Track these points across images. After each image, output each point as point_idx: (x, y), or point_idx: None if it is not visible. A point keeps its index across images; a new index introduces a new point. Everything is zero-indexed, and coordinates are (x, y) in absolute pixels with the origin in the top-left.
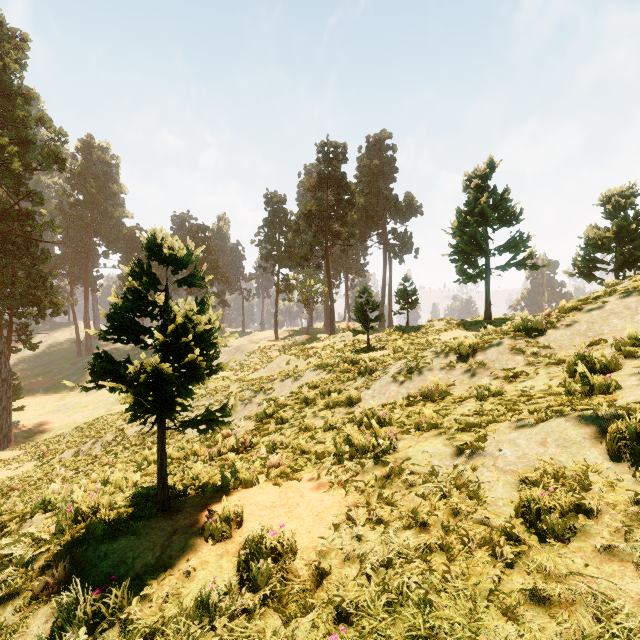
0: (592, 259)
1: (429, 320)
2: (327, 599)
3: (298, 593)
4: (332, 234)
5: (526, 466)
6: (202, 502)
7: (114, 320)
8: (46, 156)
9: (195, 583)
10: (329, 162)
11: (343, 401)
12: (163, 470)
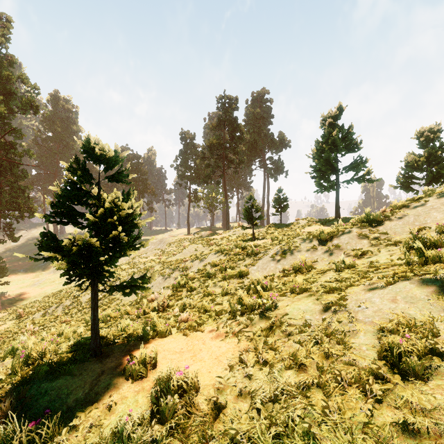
0: (410, 176)
1: (296, 219)
2: (223, 430)
3: (199, 425)
4: (227, 160)
5: (382, 318)
6: (126, 349)
7: (57, 206)
8: (24, 103)
9: (115, 415)
10: (225, 109)
11: (235, 275)
12: (95, 324)
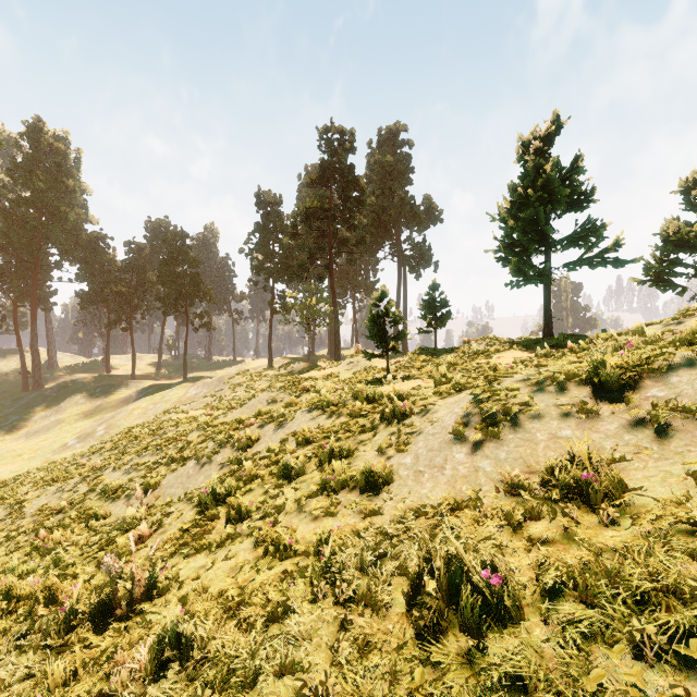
0: (672, 261)
1: (464, 340)
2: None
3: None
4: (337, 240)
5: None
6: None
7: None
8: None
9: None
10: (333, 150)
11: (356, 478)
12: None
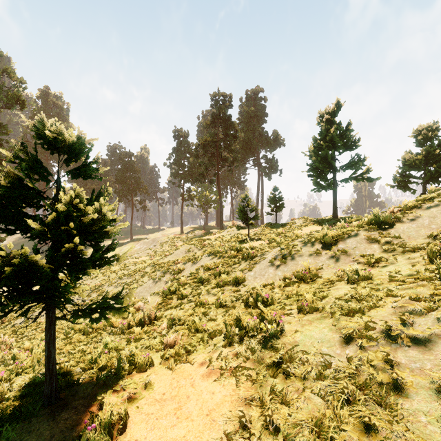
0: (407, 175)
1: (292, 219)
2: None
3: None
4: (221, 158)
5: (437, 365)
6: (93, 392)
7: None
8: (10, 98)
9: None
10: (219, 107)
11: (231, 281)
12: (50, 362)
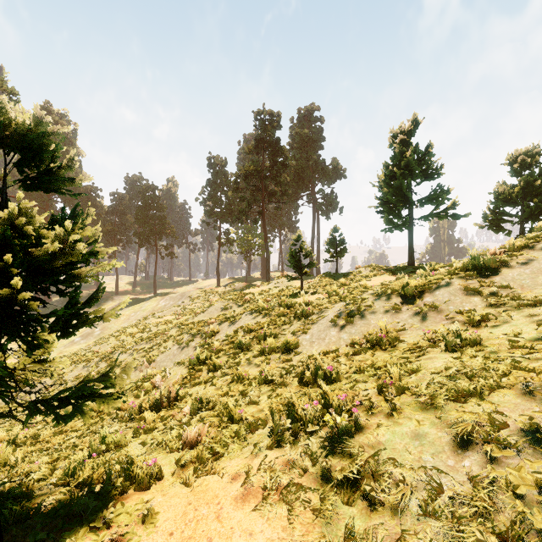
0: (501, 212)
1: (356, 267)
2: None
3: None
4: (268, 193)
5: None
6: (58, 530)
7: None
8: None
9: None
10: (265, 128)
11: (279, 347)
12: None
